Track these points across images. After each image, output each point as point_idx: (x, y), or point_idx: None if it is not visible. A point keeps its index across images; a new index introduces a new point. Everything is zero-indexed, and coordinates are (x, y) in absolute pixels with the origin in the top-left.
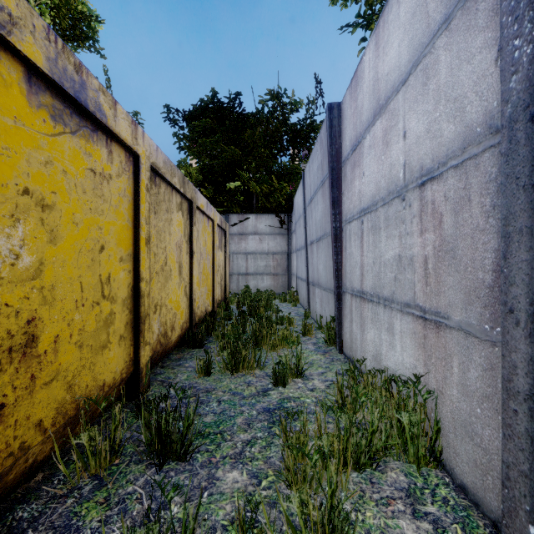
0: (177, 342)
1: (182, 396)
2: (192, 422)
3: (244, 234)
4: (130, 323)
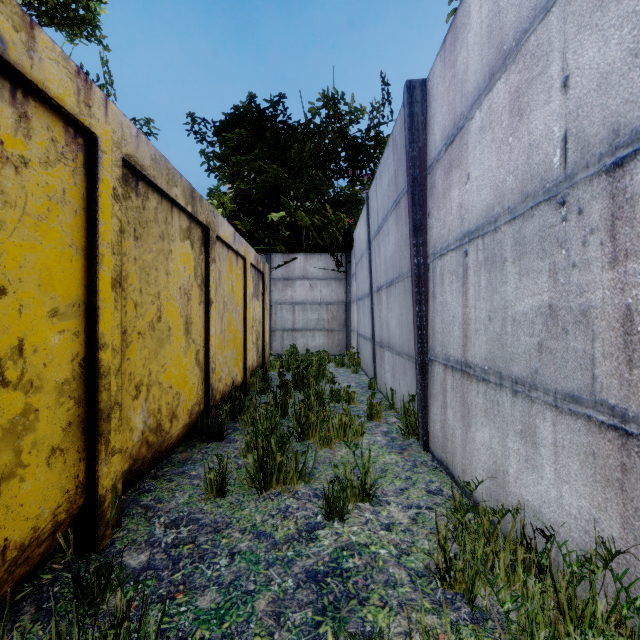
0: (184, 434)
1: (133, 596)
2: None
3: (290, 278)
4: (78, 422)
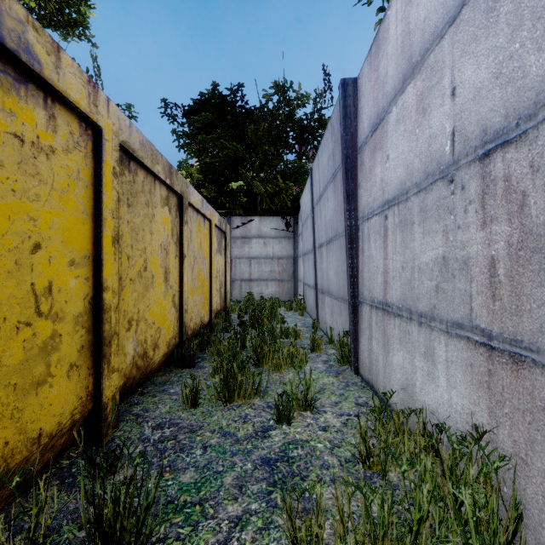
0: (163, 361)
1: (139, 462)
2: (153, 501)
3: (247, 237)
4: (88, 346)
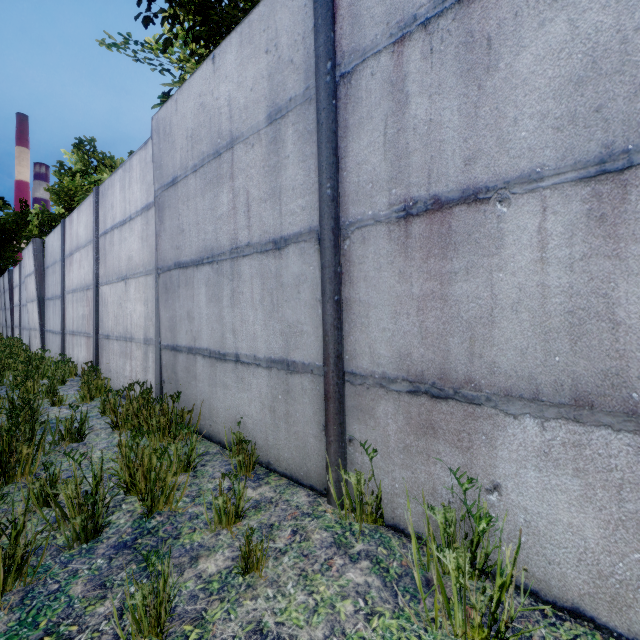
0: None
1: None
2: None
3: None
4: None
